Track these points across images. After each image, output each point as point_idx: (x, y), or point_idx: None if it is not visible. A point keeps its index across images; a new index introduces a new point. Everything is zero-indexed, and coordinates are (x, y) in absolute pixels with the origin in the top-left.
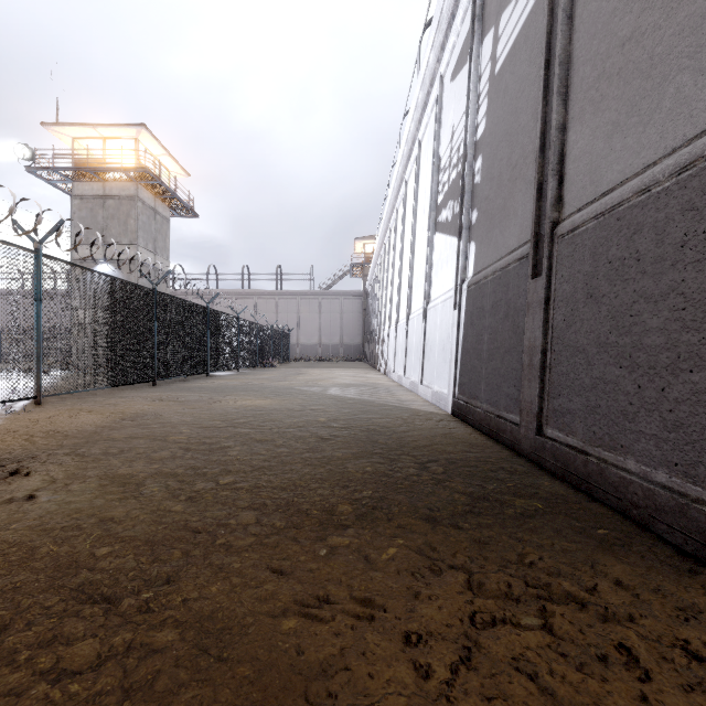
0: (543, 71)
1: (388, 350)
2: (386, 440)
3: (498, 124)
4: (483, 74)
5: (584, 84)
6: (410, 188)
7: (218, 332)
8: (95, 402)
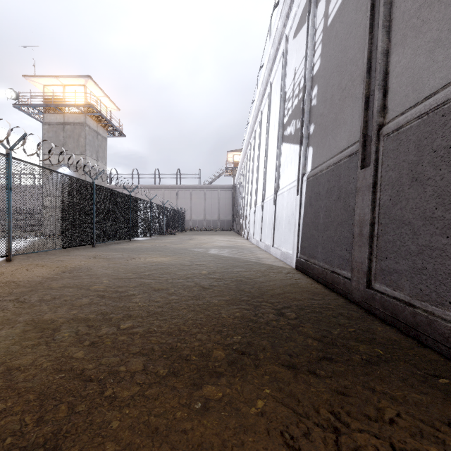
0: (369, 12)
1: (249, 223)
2: (250, 289)
3: (330, 60)
4: (318, 28)
5: (405, 16)
6: (264, 115)
7: (137, 212)
8: (49, 259)
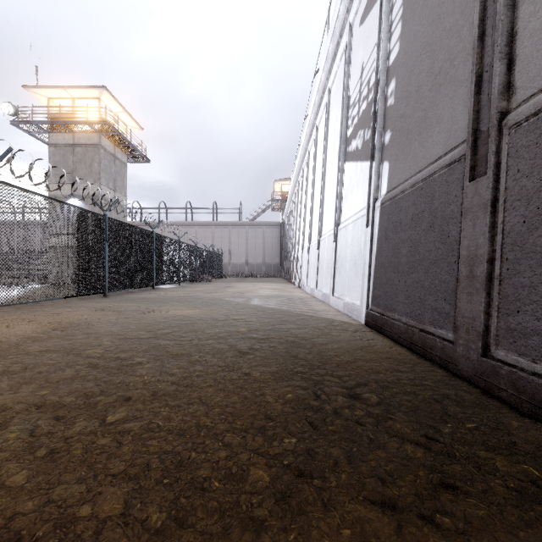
0: None
1: (302, 267)
2: (306, 355)
3: (414, 40)
4: (396, 2)
5: None
6: (321, 131)
7: (163, 253)
8: (43, 311)
